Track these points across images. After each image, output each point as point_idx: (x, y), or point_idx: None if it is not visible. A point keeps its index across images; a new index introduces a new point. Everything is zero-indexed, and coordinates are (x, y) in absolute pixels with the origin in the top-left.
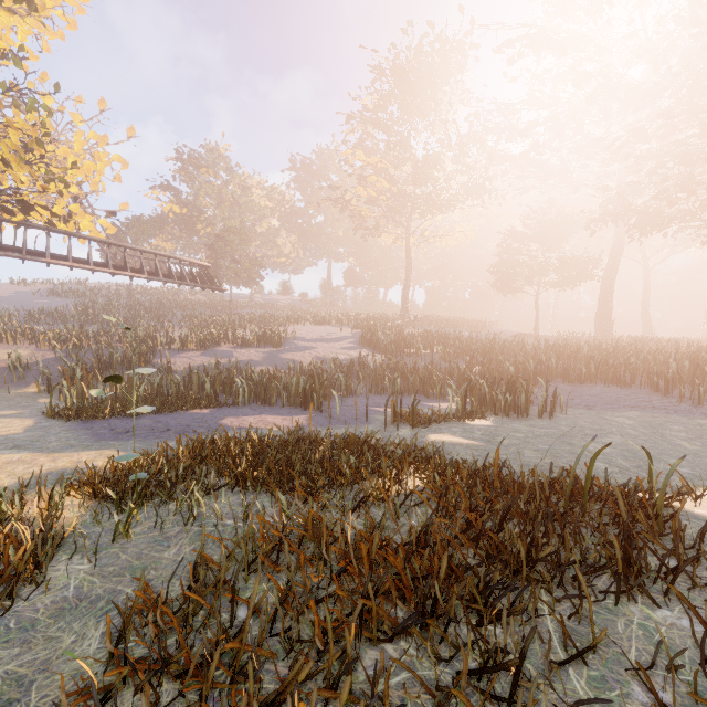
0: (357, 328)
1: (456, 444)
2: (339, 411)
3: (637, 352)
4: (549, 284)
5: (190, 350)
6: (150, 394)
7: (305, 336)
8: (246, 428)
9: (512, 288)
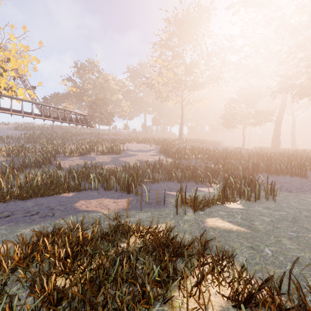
0: (158, 145)
1: (229, 231)
2: (148, 195)
3: (302, 158)
4: (249, 124)
5: (74, 156)
6: (43, 183)
7: (132, 149)
8: (88, 211)
9: (231, 126)
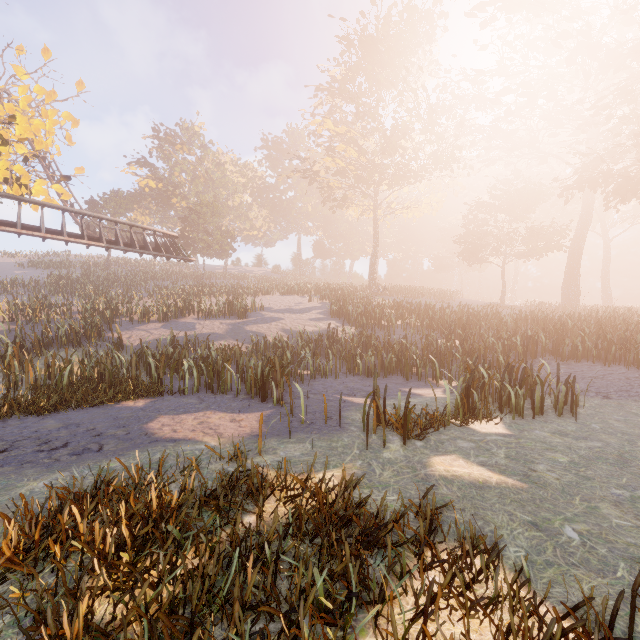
0: (325, 298)
1: (482, 486)
2: (304, 403)
3: (628, 325)
4: (515, 254)
5: (152, 322)
6: (83, 379)
7: (273, 306)
8: (176, 439)
9: (478, 259)
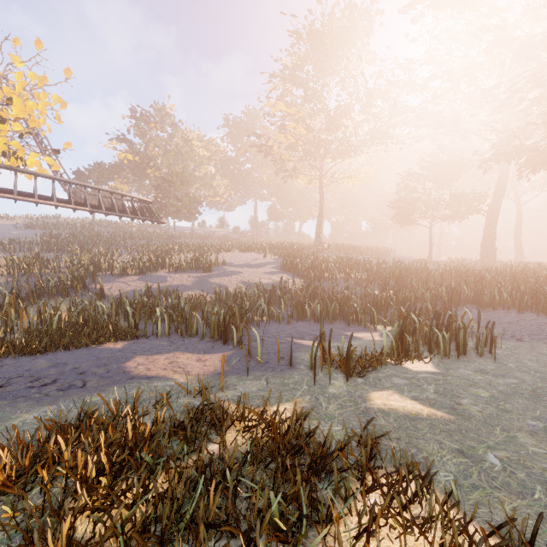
0: (278, 255)
1: (415, 417)
2: (260, 345)
3: (538, 278)
4: (440, 217)
5: (129, 275)
6: (70, 324)
7: (233, 262)
8: (149, 377)
9: (409, 221)
